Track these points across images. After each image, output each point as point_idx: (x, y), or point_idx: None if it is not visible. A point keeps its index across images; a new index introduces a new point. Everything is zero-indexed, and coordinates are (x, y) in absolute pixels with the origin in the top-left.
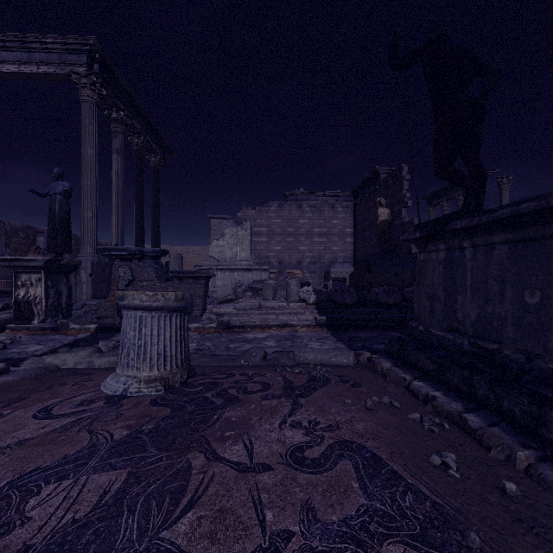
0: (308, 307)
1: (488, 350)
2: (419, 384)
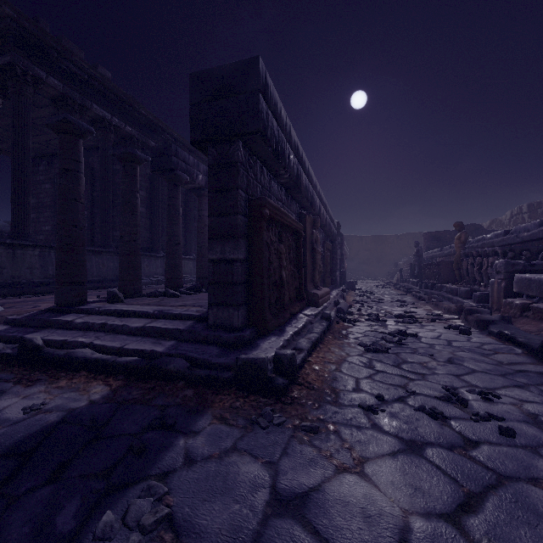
0: None
1: None
2: None
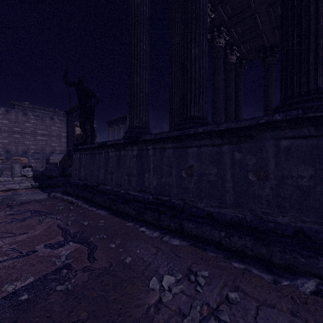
0: (27, 179)
1: (85, 183)
2: (66, 197)
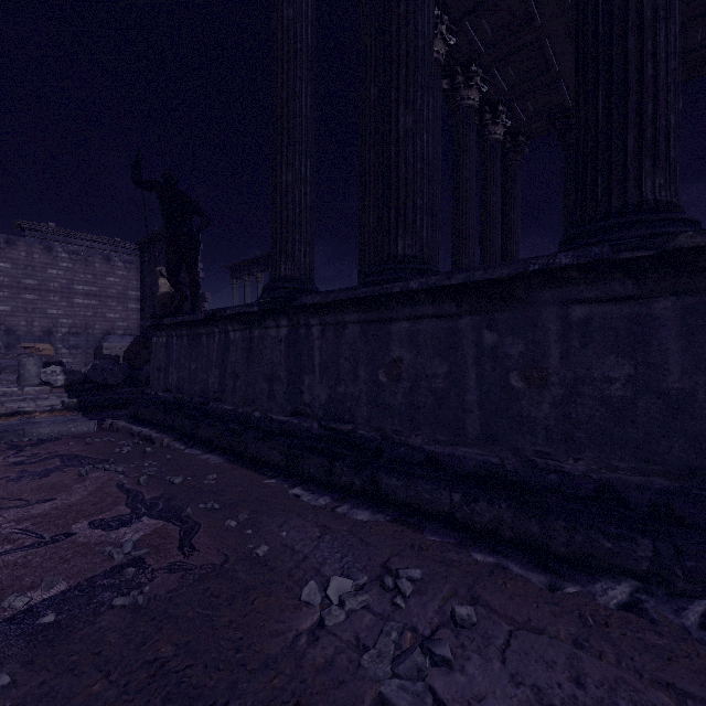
0: (54, 391)
1: (179, 399)
2: (138, 428)
